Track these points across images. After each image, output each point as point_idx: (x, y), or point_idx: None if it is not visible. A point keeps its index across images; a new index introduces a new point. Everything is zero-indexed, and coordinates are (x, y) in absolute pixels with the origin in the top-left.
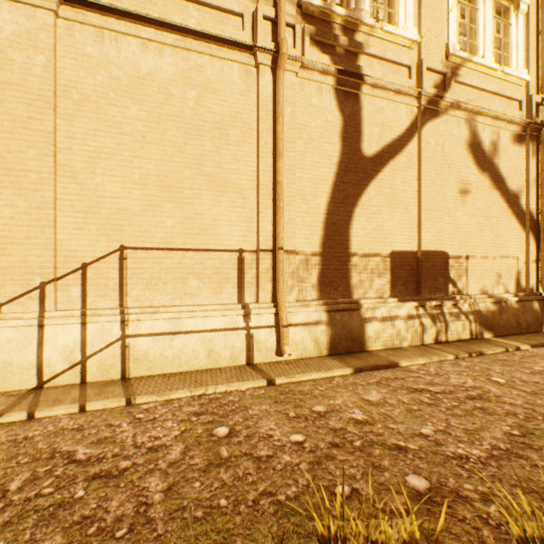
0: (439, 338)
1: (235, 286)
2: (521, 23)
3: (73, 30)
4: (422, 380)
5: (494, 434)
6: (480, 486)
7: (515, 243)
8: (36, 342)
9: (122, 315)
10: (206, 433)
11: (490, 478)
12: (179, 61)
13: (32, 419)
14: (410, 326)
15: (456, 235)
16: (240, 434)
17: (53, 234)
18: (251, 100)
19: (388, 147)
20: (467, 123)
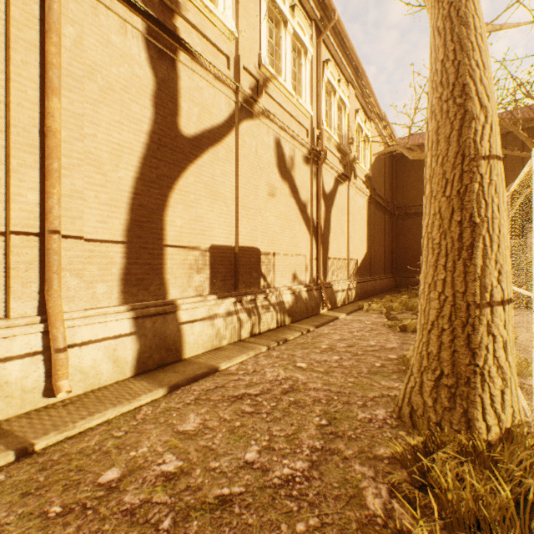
0: (254, 331)
1: None
2: (308, 67)
3: None
4: (243, 382)
5: (310, 432)
6: (311, 518)
7: (305, 244)
8: None
9: None
10: None
11: (317, 500)
12: None
13: None
14: (230, 323)
15: (267, 233)
16: None
17: None
18: None
19: (207, 132)
20: (274, 134)
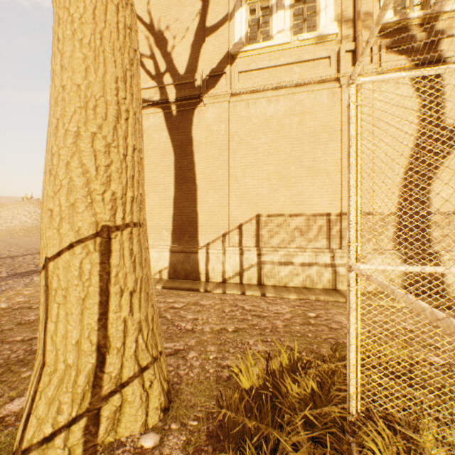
0: None
1: (323, 237)
2: None
3: (235, 106)
4: None
5: None
6: None
7: None
8: (222, 261)
9: (258, 251)
10: (303, 313)
11: None
12: (288, 102)
13: (224, 293)
14: None
15: None
16: (322, 318)
17: (228, 209)
18: (335, 111)
19: None
20: None
